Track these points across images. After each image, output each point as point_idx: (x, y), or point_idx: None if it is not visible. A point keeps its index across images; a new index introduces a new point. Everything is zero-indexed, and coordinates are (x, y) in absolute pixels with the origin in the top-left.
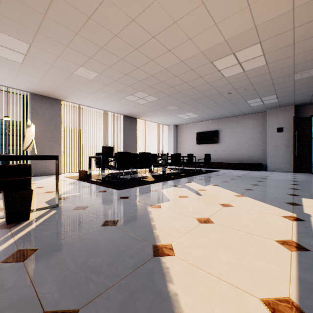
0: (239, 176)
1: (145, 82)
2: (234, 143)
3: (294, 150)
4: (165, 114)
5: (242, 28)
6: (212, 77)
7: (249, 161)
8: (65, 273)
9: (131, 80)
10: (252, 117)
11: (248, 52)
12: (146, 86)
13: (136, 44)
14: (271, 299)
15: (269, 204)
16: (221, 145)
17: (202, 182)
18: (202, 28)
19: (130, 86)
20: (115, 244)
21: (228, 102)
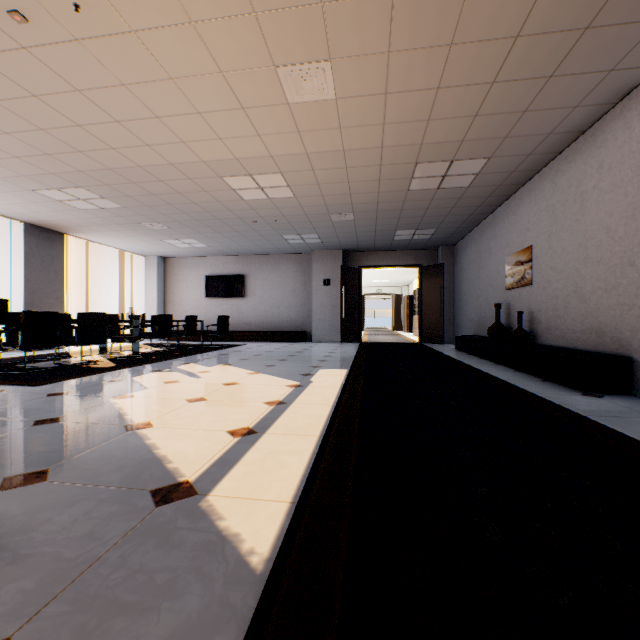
0: (270, 351)
1: (94, 175)
2: (269, 298)
3: (342, 312)
4: (139, 235)
5: (256, 152)
6: (225, 195)
7: (290, 328)
8: (7, 461)
9: (61, 165)
10: (294, 259)
11: (269, 178)
12: (98, 183)
13: (81, 119)
14: (234, 429)
15: (283, 377)
16: (250, 301)
17: (209, 362)
18: (201, 136)
19: (57, 174)
20: (70, 434)
21: (255, 233)
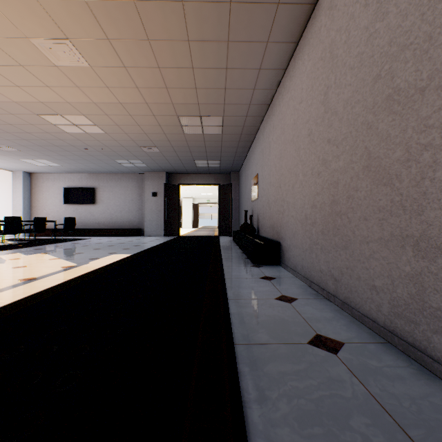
0: (100, 243)
1: None
2: (114, 205)
3: (165, 215)
4: None
5: (54, 99)
6: (50, 128)
7: (129, 226)
8: None
9: None
10: (132, 177)
11: (77, 118)
12: None
13: None
14: None
15: (72, 261)
16: (99, 207)
17: (33, 252)
18: (0, 82)
19: None
20: None
21: (93, 157)
